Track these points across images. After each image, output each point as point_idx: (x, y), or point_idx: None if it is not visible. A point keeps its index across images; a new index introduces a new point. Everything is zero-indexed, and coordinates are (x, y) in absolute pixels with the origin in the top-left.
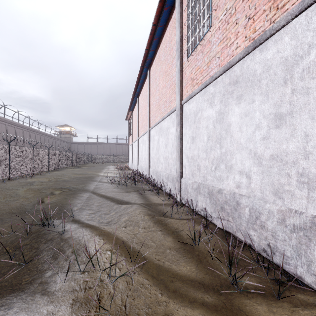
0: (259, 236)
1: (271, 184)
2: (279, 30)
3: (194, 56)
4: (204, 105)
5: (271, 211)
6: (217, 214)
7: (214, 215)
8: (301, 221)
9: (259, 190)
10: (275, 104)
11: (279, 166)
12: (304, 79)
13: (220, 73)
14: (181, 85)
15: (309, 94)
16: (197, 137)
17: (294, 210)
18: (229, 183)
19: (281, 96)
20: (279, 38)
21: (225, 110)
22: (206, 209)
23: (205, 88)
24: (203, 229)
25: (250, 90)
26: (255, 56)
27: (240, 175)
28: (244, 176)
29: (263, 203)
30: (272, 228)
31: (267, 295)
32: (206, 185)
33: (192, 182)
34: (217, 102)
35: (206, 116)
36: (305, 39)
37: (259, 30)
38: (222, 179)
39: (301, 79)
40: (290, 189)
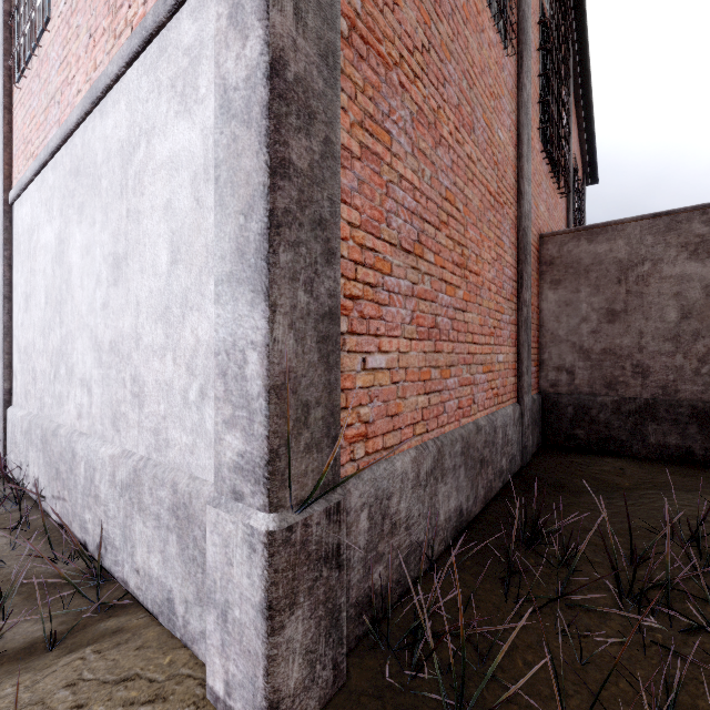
0: (94, 520)
1: (110, 403)
2: (117, 82)
3: (29, 79)
4: (41, 215)
5: (104, 460)
6: (52, 488)
7: (48, 493)
8: (127, 473)
9: (100, 418)
10: (114, 236)
11: (117, 364)
12: (136, 193)
13: (57, 142)
14: (9, 150)
15: (140, 224)
16: (32, 296)
17: (127, 452)
18: (70, 410)
19: (119, 220)
20: (117, 98)
21: (66, 235)
22: (39, 481)
23: (43, 170)
24: (5, 538)
25: (92, 197)
26: (96, 122)
27: (81, 387)
28: (86, 389)
29: (99, 446)
30: (105, 496)
31: (38, 651)
32: (41, 421)
33: (22, 415)
34: (57, 212)
35: (43, 244)
36: (137, 116)
37: (100, 69)
38: (63, 402)
39: (134, 193)
40: (126, 410)
